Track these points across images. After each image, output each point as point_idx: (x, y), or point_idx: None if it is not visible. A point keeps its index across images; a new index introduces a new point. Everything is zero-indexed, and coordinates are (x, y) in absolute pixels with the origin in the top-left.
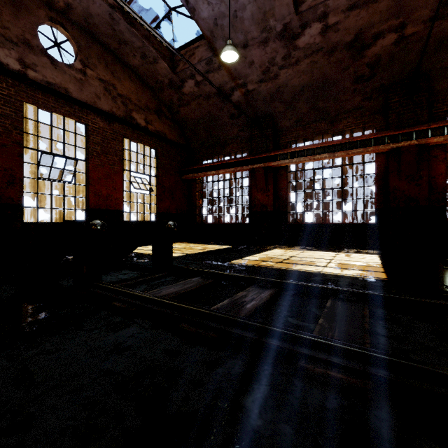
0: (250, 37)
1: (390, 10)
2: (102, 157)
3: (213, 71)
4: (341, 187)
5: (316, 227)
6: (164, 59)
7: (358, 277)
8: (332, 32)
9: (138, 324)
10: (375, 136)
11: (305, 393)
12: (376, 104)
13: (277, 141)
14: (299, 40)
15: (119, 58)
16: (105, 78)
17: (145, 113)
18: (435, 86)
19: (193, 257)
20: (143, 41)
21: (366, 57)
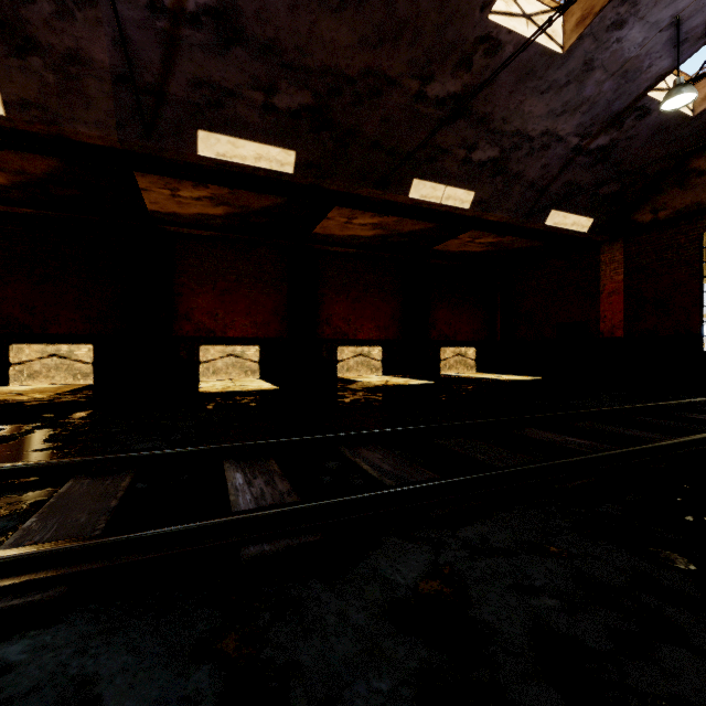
0: None
1: None
2: None
3: None
4: None
5: None
6: None
7: None
8: None
9: None
10: None
11: None
12: None
13: None
14: None
15: None
16: None
17: None
18: None
19: None
20: None
21: None
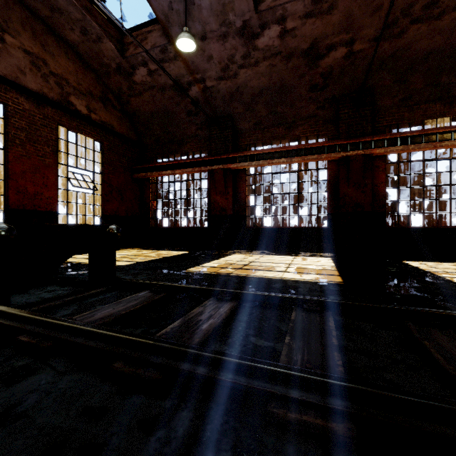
0: (209, 29)
1: (342, 24)
2: (28, 146)
3: (169, 60)
4: (297, 192)
5: (275, 231)
6: (111, 39)
7: (317, 282)
8: (290, 37)
9: (51, 367)
10: (328, 144)
11: (277, 454)
12: (328, 114)
13: (236, 143)
14: (259, 40)
15: (52, 29)
16: (32, 50)
17: (88, 99)
18: (377, 102)
19: (144, 266)
20: (83, 13)
21: (320, 67)
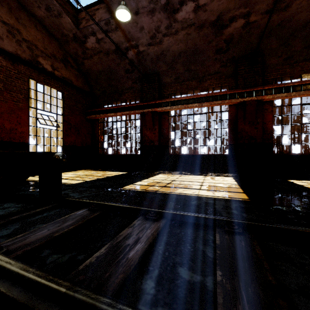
0: (141, 6)
1: (241, 0)
2: (5, 93)
3: (111, 31)
4: (206, 129)
5: (189, 157)
6: (68, 15)
7: (228, 199)
8: (202, 11)
9: None
10: (229, 93)
11: None
12: (229, 70)
13: (161, 93)
14: (178, 14)
15: (24, 7)
16: (8, 22)
17: (52, 60)
18: (266, 61)
19: (90, 184)
20: None
21: (224, 34)
